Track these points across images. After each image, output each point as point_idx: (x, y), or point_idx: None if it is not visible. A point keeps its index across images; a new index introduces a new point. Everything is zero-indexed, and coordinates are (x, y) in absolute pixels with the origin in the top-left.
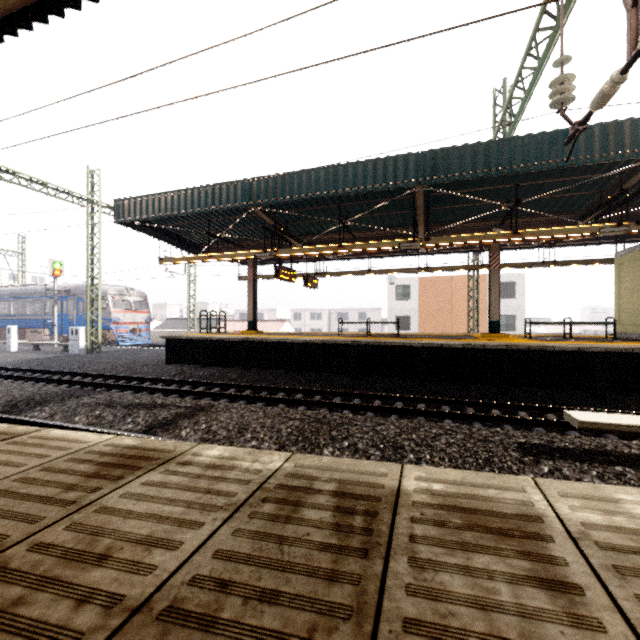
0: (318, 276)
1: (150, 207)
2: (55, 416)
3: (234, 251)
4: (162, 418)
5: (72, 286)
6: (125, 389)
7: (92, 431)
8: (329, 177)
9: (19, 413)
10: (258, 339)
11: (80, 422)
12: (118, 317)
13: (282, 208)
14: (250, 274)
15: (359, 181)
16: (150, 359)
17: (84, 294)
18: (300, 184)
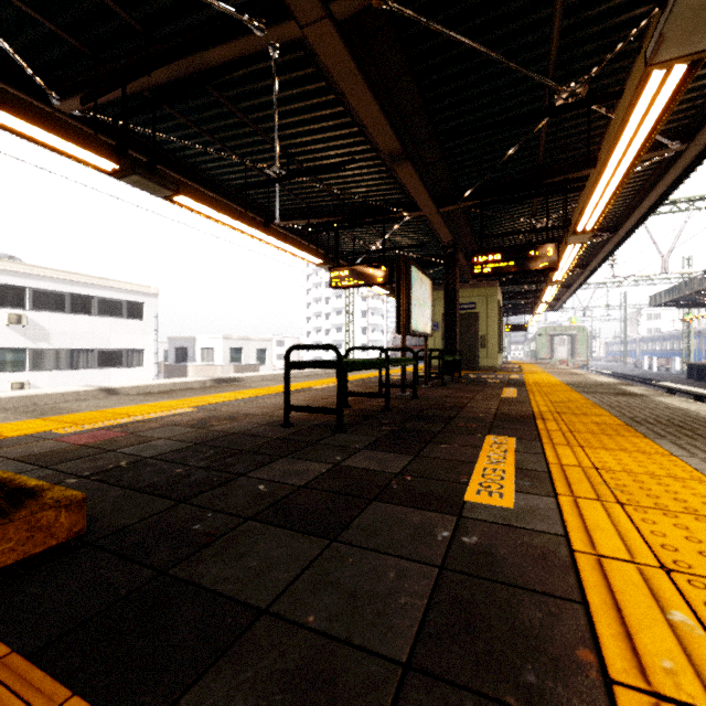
0: None
1: (656, 299)
2: None
3: None
4: None
5: (702, 329)
6: (632, 381)
7: None
8: (697, 281)
9: None
10: None
11: None
12: None
13: None
14: None
15: (705, 282)
16: None
17: None
18: (690, 285)
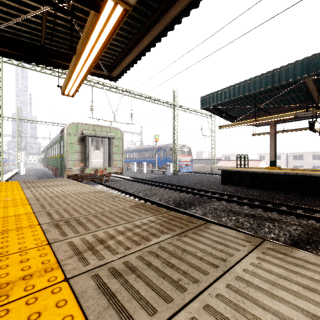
0: None
1: (223, 96)
2: (207, 215)
3: (258, 117)
4: (296, 234)
5: (161, 145)
6: (219, 199)
7: (255, 236)
8: None
9: (184, 209)
10: (301, 173)
11: (227, 223)
12: (180, 158)
13: None
14: (272, 130)
15: None
16: (206, 180)
17: (166, 148)
18: None
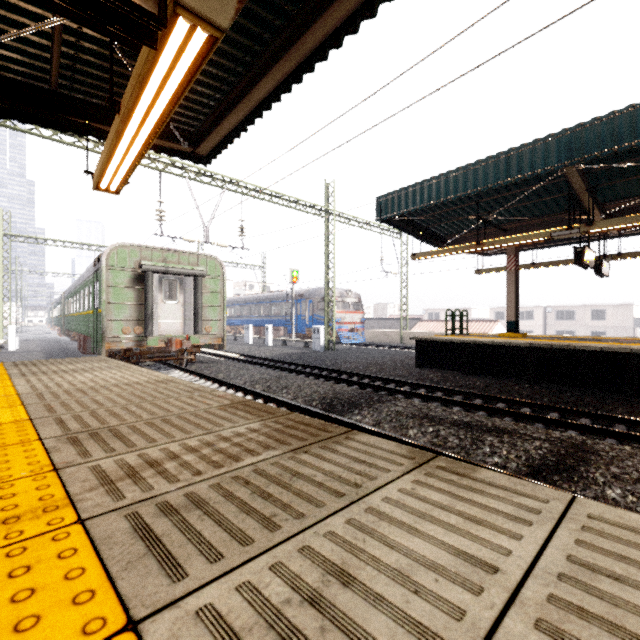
0: (606, 259)
1: (417, 196)
2: (382, 425)
3: (486, 238)
4: (537, 455)
5: (304, 291)
6: (409, 396)
7: (464, 461)
8: None
9: (340, 414)
10: (559, 345)
11: (418, 439)
12: (340, 317)
13: (604, 162)
14: (511, 264)
15: None
16: (389, 360)
17: (313, 297)
18: None
